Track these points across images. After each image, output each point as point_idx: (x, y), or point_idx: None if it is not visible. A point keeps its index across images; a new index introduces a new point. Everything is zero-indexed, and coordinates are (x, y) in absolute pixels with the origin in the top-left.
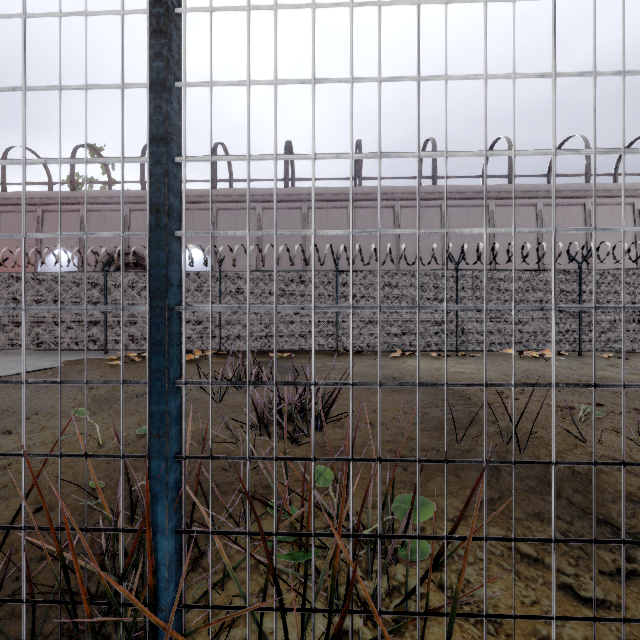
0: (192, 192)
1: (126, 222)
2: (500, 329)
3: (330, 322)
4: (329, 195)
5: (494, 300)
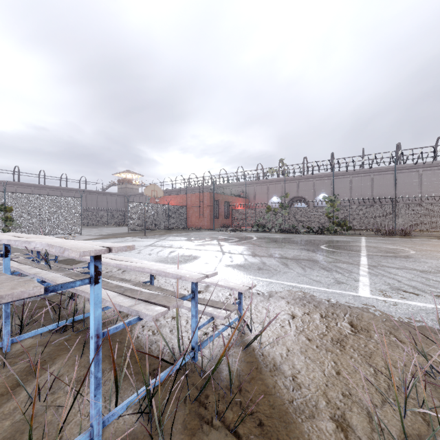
0: (323, 174)
1: (297, 186)
2: None
3: (389, 220)
4: (384, 169)
5: None
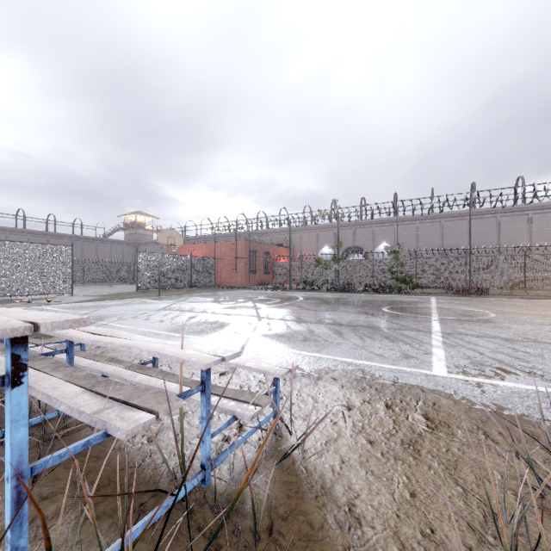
0: (384, 219)
1: (353, 234)
2: (548, 279)
3: (463, 276)
4: (456, 214)
5: (545, 267)
